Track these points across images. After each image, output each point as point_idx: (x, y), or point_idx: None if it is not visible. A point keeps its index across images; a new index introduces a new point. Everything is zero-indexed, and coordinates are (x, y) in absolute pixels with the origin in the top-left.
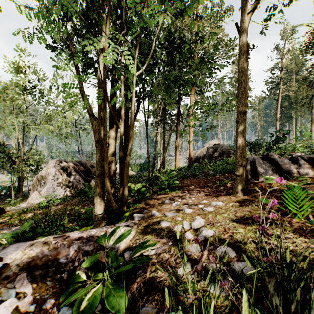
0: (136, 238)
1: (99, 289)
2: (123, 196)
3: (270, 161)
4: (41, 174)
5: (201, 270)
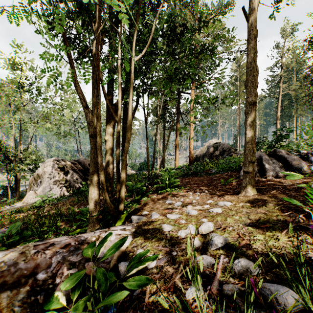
0: (133, 245)
1: None
2: (120, 196)
3: (277, 158)
4: (38, 173)
5: (218, 293)
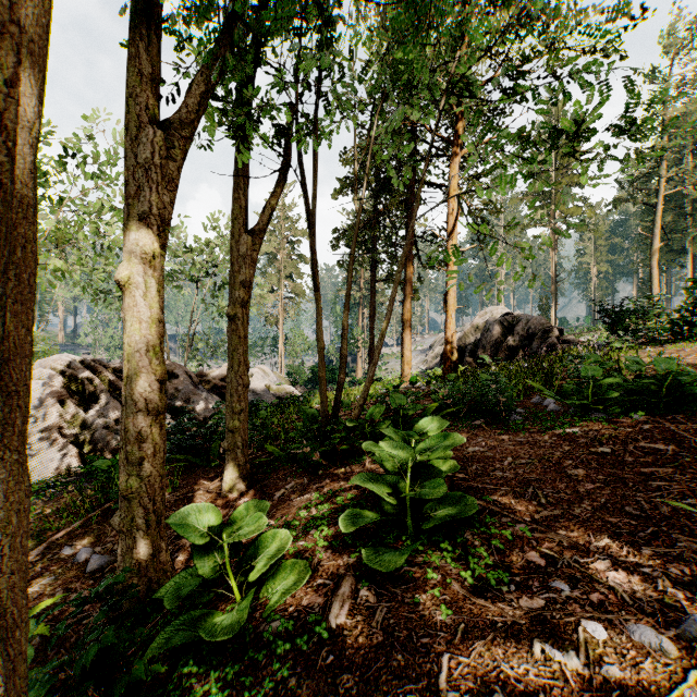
0: None
1: None
2: None
3: None
4: None
5: None
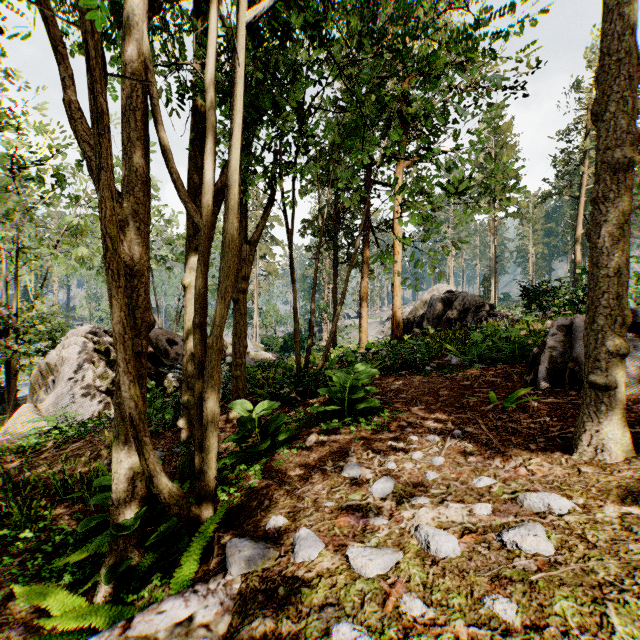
0: None
1: None
2: (202, 457)
3: None
4: (49, 361)
5: None
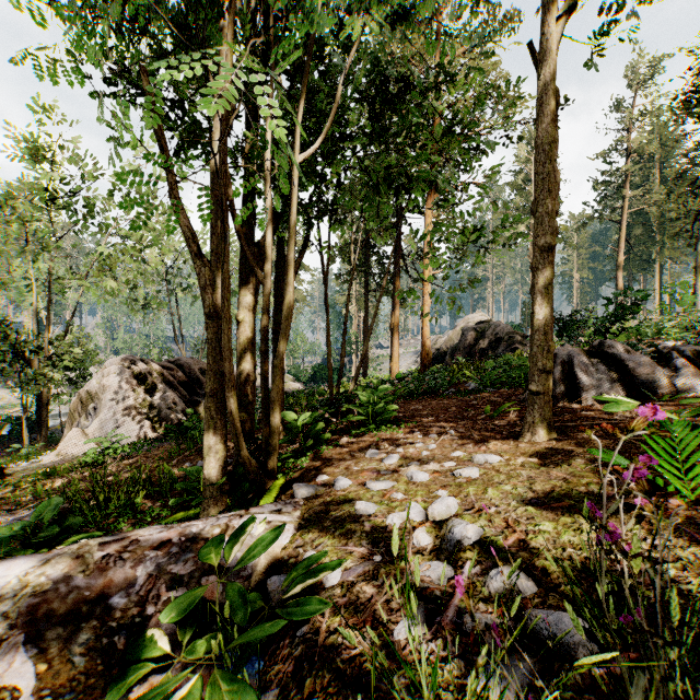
0: (297, 543)
1: (192, 690)
2: (269, 442)
3: (607, 360)
4: (89, 389)
5: (453, 629)
